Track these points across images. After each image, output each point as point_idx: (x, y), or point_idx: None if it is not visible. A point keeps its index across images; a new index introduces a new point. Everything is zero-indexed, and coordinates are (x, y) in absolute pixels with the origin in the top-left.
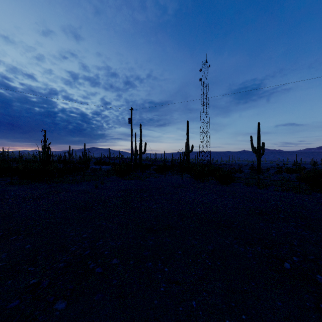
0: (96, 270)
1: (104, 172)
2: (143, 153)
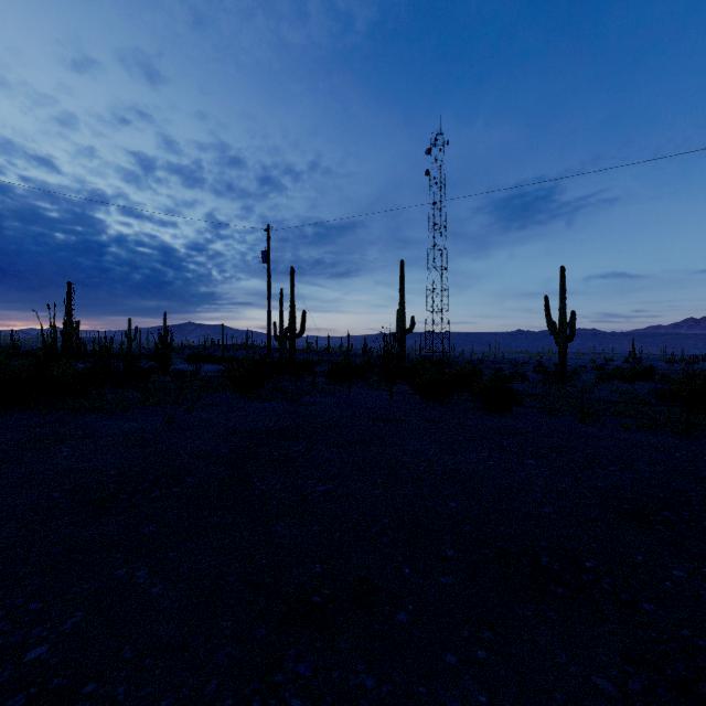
0: None
1: (203, 380)
2: (299, 335)
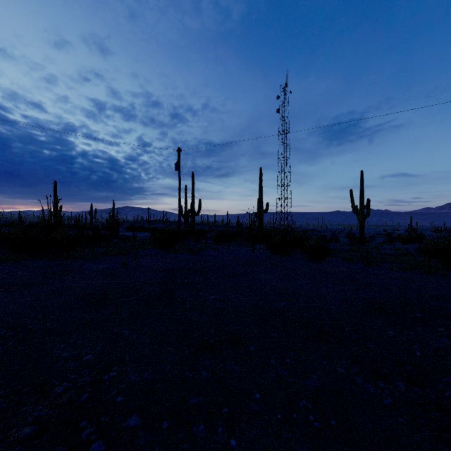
0: (92, 447)
1: (139, 242)
2: (197, 214)
